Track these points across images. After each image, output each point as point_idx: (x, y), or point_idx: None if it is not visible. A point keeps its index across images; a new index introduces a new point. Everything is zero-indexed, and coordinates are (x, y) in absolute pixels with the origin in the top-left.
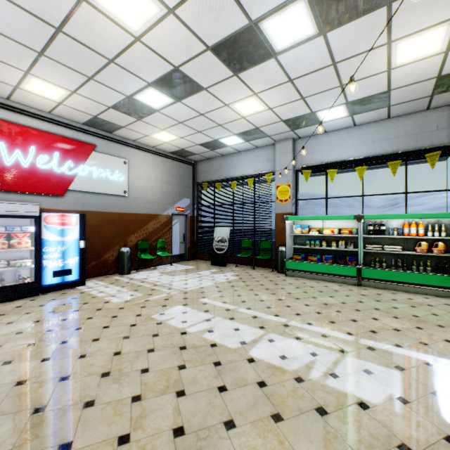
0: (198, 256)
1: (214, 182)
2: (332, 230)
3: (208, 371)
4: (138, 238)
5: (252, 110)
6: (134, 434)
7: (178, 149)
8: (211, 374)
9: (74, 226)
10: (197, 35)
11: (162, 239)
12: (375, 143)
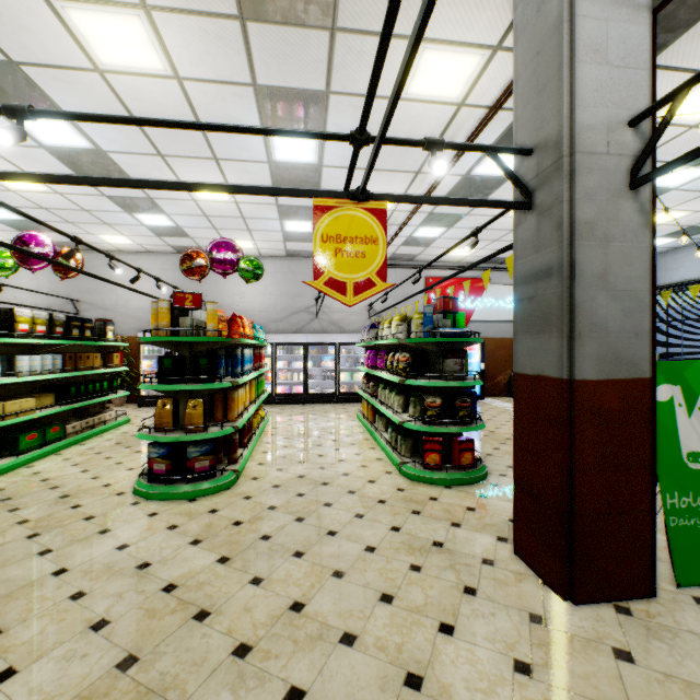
0: None
1: None
2: None
3: None
4: None
5: (670, 218)
6: None
7: None
8: None
9: (476, 351)
10: None
11: None
12: None
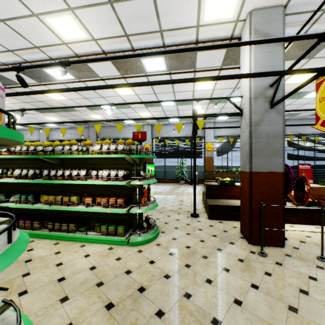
0: None
1: None
2: None
3: None
4: None
5: None
6: None
7: None
8: None
9: None
10: None
11: None
12: (72, 135)
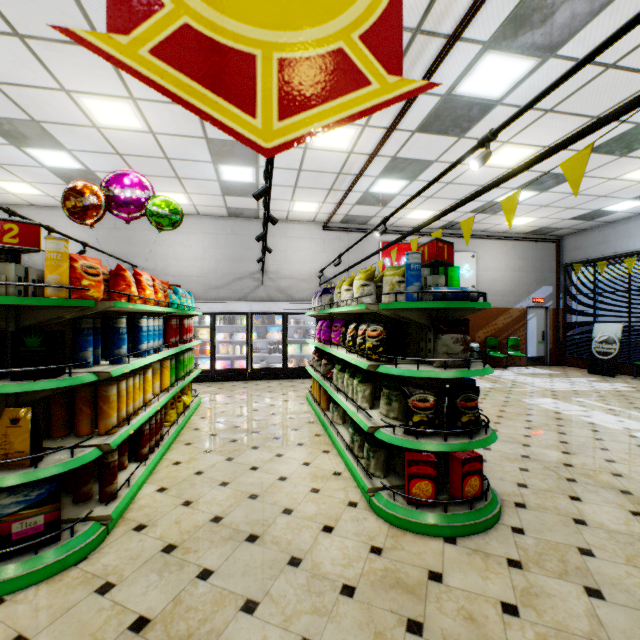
0: (565, 362)
1: (592, 261)
2: None
3: (585, 431)
4: (485, 334)
5: None
6: (532, 436)
7: (535, 228)
8: (588, 433)
9: None
10: (571, 149)
11: (513, 336)
12: None
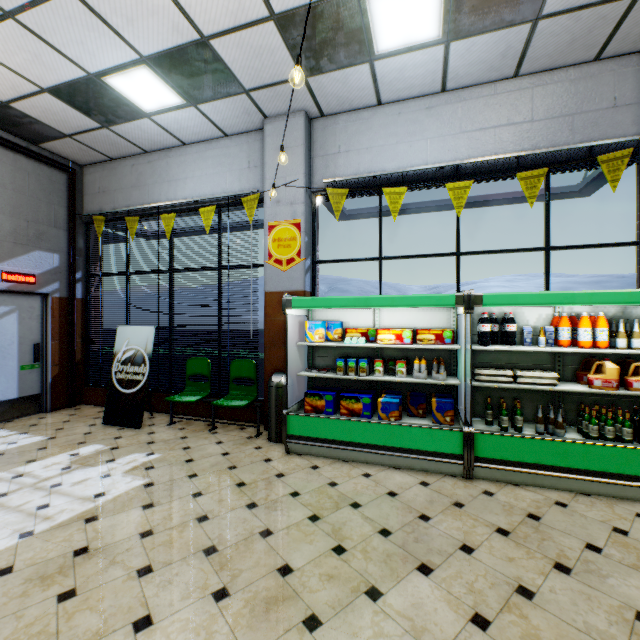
0: (87, 397)
1: (122, 215)
2: (398, 333)
3: None
4: None
5: None
6: None
7: None
8: None
9: None
10: None
11: None
12: (487, 133)
